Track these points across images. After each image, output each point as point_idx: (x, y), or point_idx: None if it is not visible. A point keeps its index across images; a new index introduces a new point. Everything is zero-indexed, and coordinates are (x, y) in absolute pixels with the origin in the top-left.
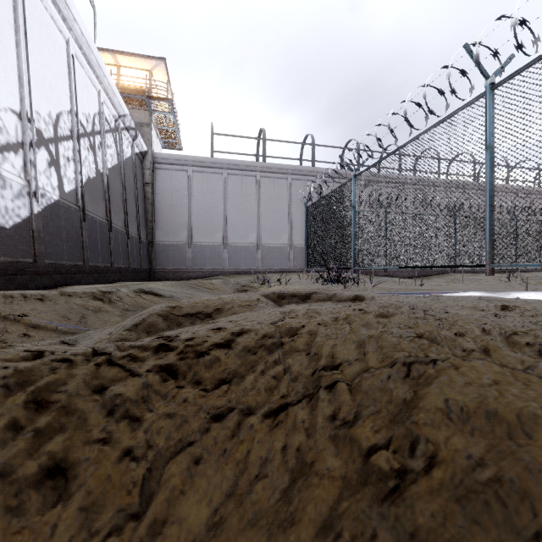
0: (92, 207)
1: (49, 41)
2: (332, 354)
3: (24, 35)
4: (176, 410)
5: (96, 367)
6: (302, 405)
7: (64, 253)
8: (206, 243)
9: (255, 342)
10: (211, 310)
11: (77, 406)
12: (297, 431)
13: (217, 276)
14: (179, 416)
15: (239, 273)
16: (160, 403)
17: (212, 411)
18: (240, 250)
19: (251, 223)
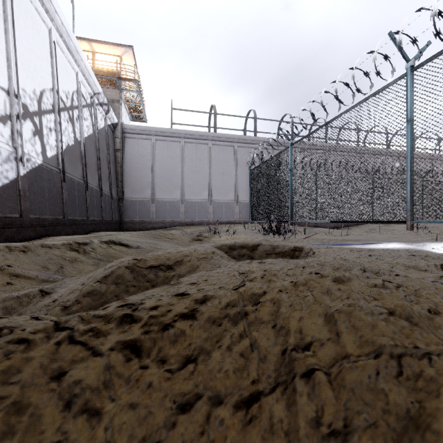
0: (71, 169)
1: (34, 29)
2: (300, 329)
3: (11, 23)
4: (140, 398)
5: (56, 347)
6: (277, 396)
7: (47, 209)
8: (166, 199)
9: (219, 312)
10: (172, 262)
11: (30, 401)
12: (276, 435)
13: (175, 227)
14: (142, 406)
15: (194, 224)
16: (123, 389)
17: (178, 399)
18: (195, 205)
19: (203, 182)
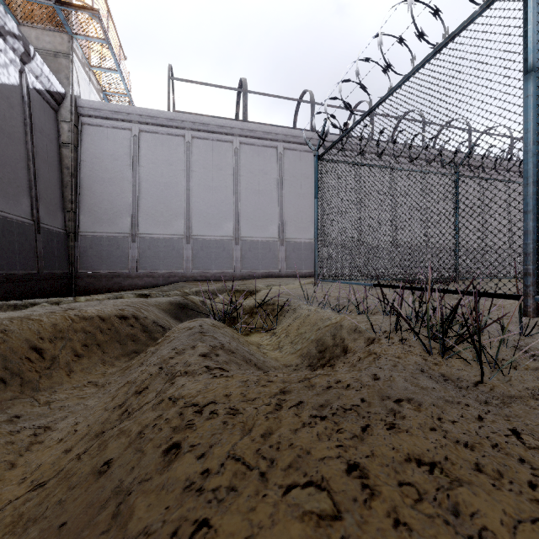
0: None
1: None
2: None
3: None
4: None
5: None
6: None
7: None
8: (159, 235)
9: None
10: None
11: None
12: None
13: (173, 284)
14: None
15: (208, 278)
16: None
17: None
18: (210, 245)
19: (225, 207)
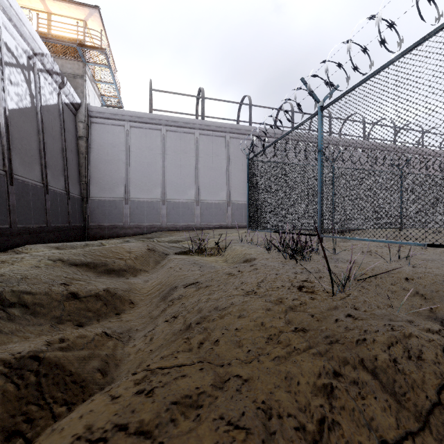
0: None
1: None
2: None
3: None
4: None
5: None
6: None
7: None
8: (143, 199)
9: None
10: None
11: None
12: None
13: (154, 233)
14: None
15: (177, 229)
16: None
17: None
18: (179, 206)
19: (189, 179)
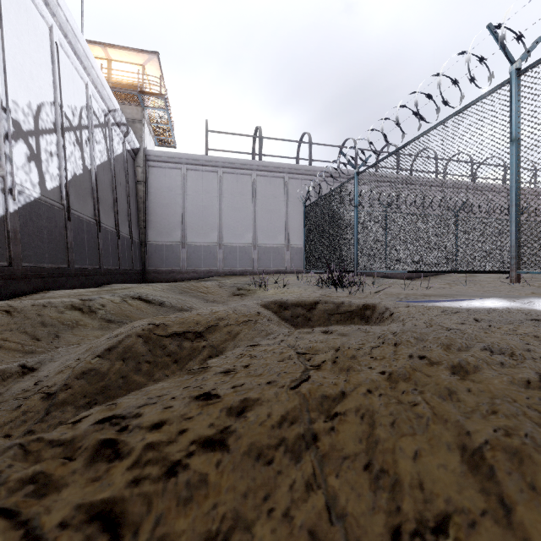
0: (79, 205)
1: (29, 25)
2: (418, 479)
3: None
4: None
5: None
6: None
7: (46, 255)
8: (200, 243)
9: (268, 435)
10: (202, 328)
11: None
12: None
13: (212, 277)
14: None
15: (234, 274)
16: None
17: None
18: (236, 250)
19: (246, 222)
